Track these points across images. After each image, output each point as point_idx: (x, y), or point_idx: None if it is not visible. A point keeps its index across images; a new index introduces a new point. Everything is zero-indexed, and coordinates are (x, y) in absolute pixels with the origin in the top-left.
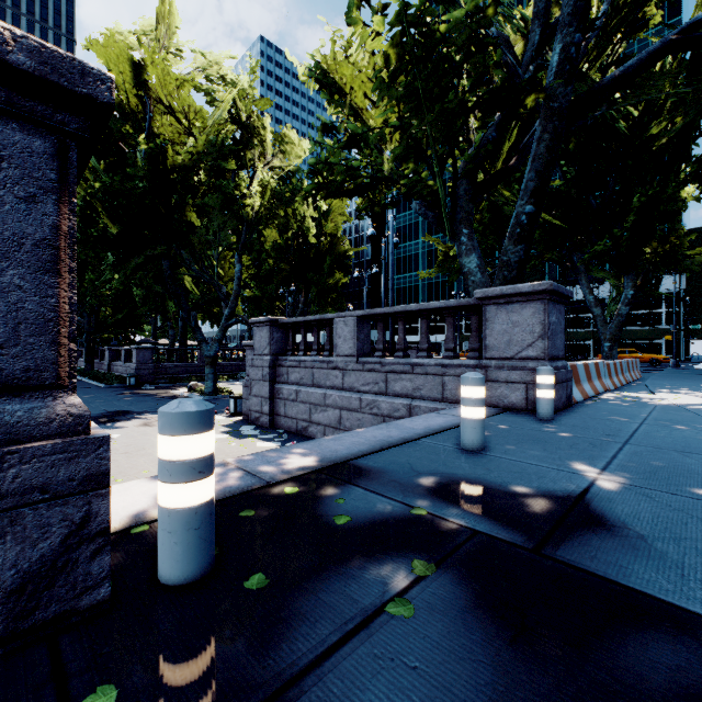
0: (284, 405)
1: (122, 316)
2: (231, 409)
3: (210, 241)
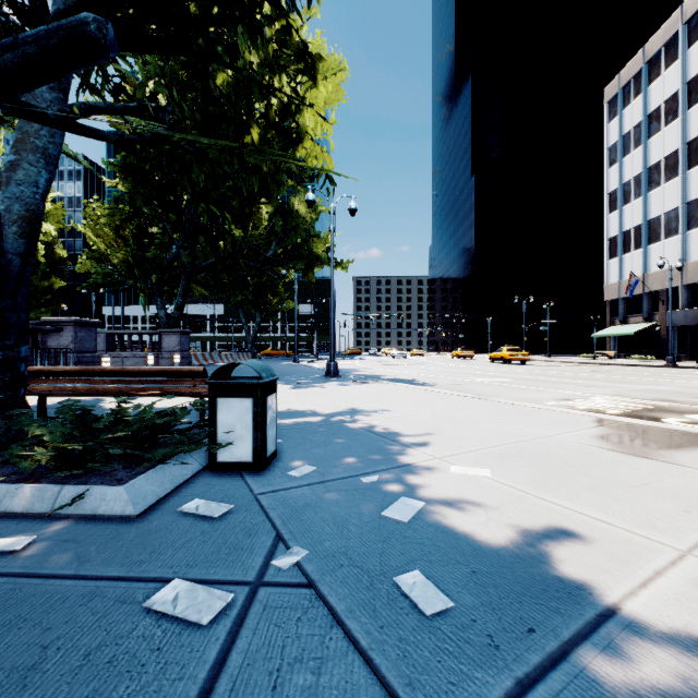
0: None
1: None
2: None
3: None
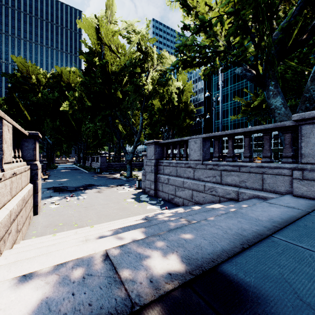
0: (161, 185)
1: (96, 143)
2: (137, 186)
3: (129, 107)
